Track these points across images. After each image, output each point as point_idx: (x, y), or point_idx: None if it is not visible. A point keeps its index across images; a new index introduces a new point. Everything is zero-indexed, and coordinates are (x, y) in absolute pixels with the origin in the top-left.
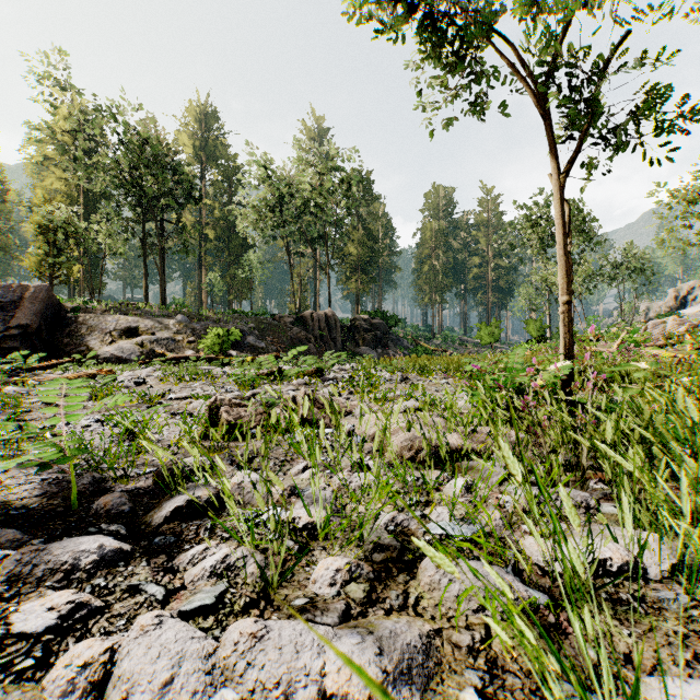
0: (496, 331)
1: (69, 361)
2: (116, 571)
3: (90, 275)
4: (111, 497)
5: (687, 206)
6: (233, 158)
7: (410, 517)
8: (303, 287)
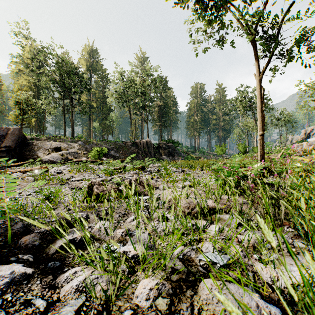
0: (224, 149)
1: (28, 162)
2: (20, 288)
3: (39, 123)
4: (28, 237)
5: (313, 91)
6: (104, 70)
7: (191, 250)
8: (136, 129)
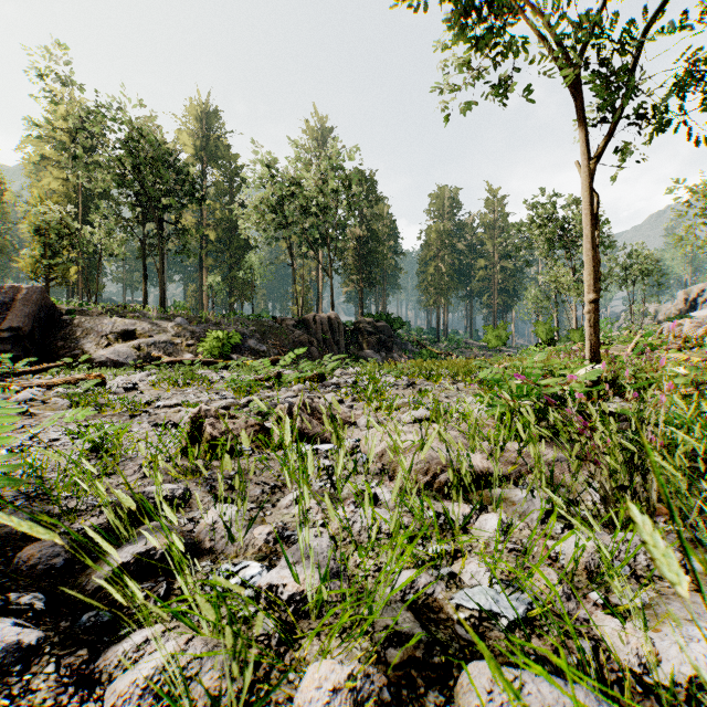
0: (503, 334)
1: (60, 365)
2: (4, 684)
3: (87, 276)
4: (39, 546)
5: (705, 203)
6: (234, 158)
7: (435, 579)
8: (306, 289)
